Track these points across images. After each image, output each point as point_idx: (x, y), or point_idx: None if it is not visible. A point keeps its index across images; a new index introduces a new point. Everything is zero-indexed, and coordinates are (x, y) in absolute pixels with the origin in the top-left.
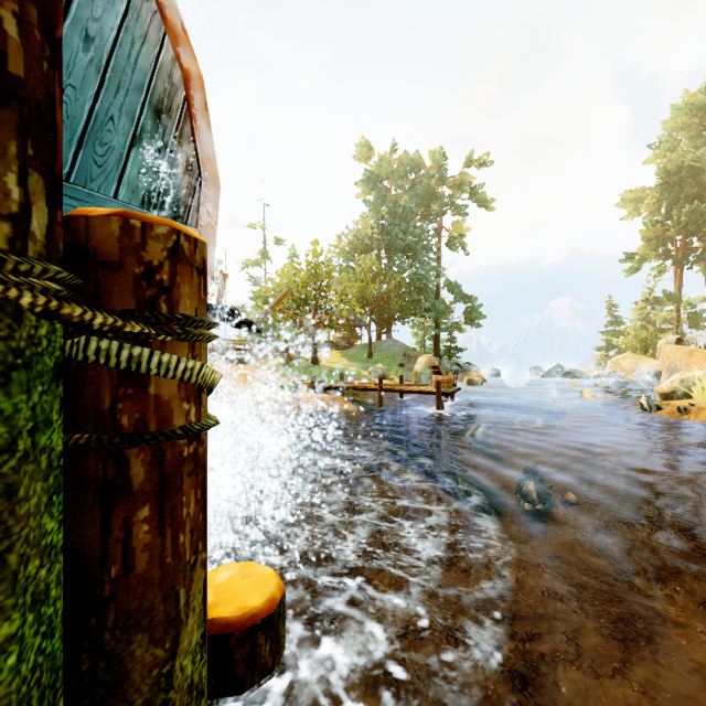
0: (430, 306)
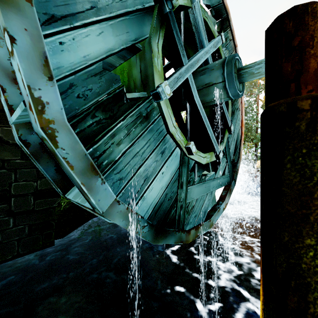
0: (253, 137)
